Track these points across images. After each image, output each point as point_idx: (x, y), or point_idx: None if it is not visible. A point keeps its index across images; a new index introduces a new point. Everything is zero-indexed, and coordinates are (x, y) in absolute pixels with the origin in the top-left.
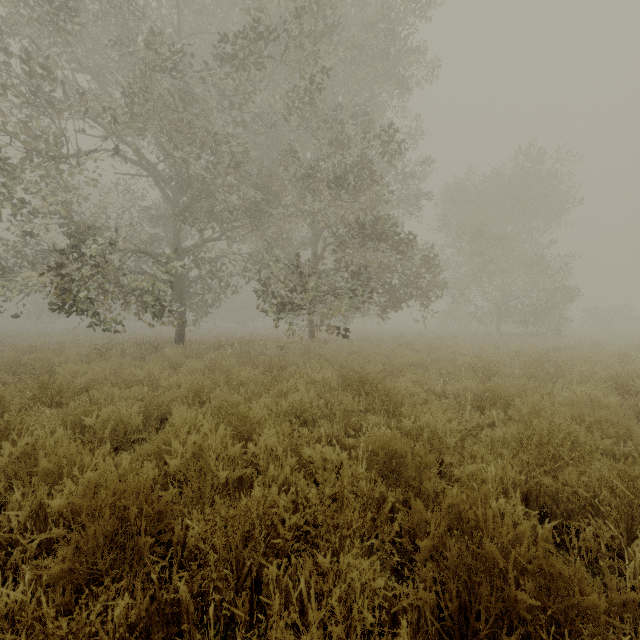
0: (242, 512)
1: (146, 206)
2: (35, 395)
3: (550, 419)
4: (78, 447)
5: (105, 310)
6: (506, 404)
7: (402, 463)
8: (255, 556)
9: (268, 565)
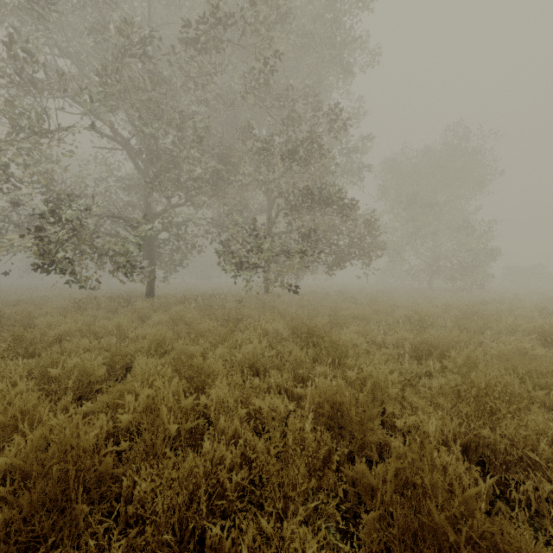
0: (185, 474)
1: (121, 176)
2: (10, 346)
3: (484, 370)
4: (35, 401)
5: (82, 268)
6: (441, 354)
7: (347, 416)
8: (198, 519)
9: (212, 527)
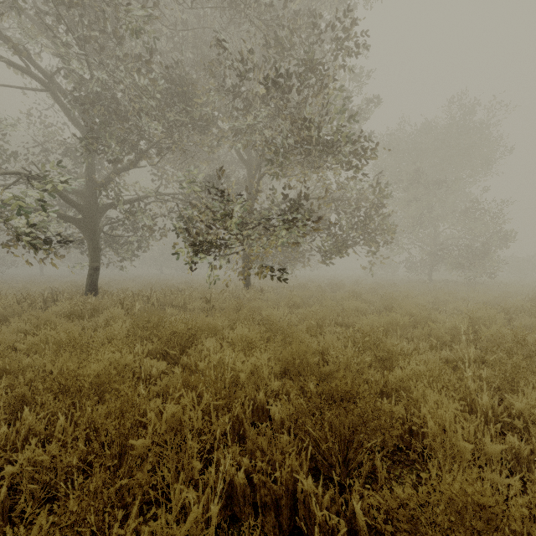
0: None
1: (64, 141)
2: None
3: None
4: None
5: None
6: None
7: None
8: None
9: None
